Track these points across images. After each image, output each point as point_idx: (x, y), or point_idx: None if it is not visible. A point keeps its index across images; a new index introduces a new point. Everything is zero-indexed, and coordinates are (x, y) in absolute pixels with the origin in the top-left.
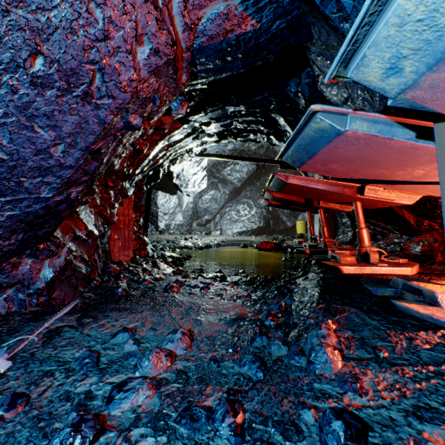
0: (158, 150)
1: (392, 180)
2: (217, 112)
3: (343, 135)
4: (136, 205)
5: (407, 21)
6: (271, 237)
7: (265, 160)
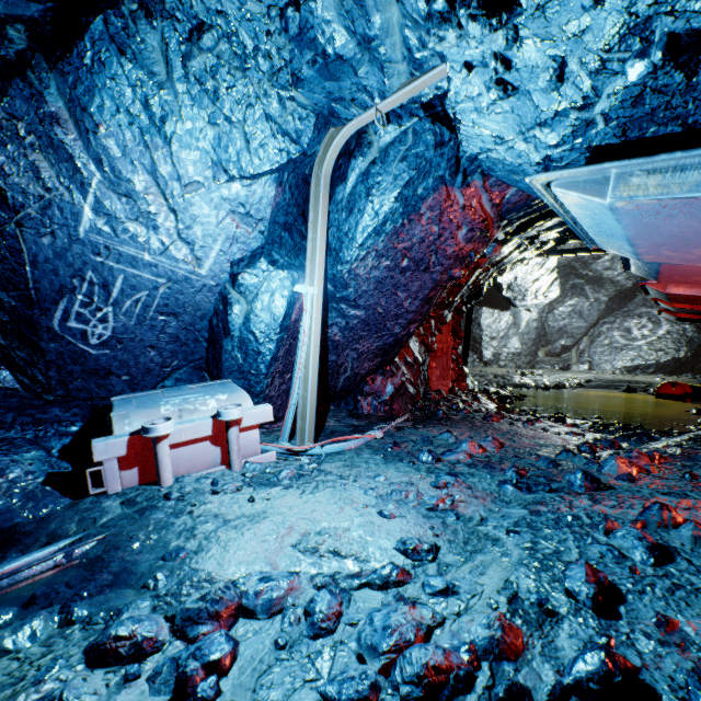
0: (478, 273)
1: None
2: (546, 225)
3: None
4: (454, 331)
5: (602, 241)
6: (700, 378)
7: None
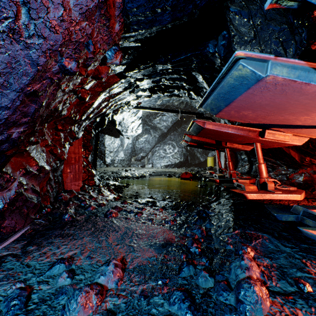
0: (101, 101)
1: (294, 124)
2: (149, 70)
3: (262, 82)
4: (85, 145)
5: None
6: (189, 169)
7: (185, 112)
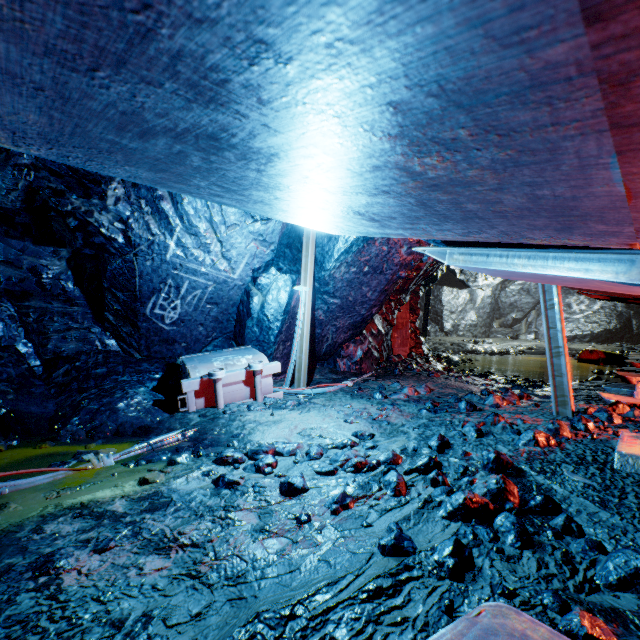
0: (426, 268)
1: None
2: None
3: None
4: (412, 309)
5: None
6: (623, 346)
7: None
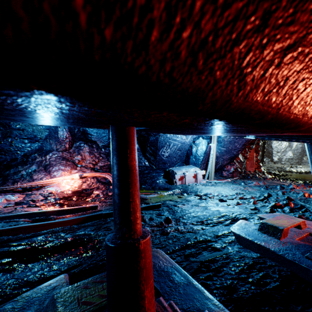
0: None
1: None
2: None
3: None
4: (256, 151)
5: None
6: None
7: None
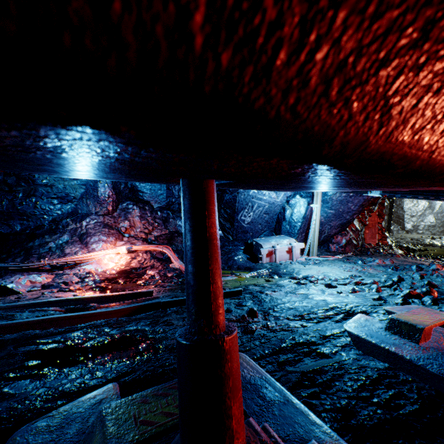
0: None
1: None
2: None
3: None
4: (379, 214)
5: None
6: None
7: None
